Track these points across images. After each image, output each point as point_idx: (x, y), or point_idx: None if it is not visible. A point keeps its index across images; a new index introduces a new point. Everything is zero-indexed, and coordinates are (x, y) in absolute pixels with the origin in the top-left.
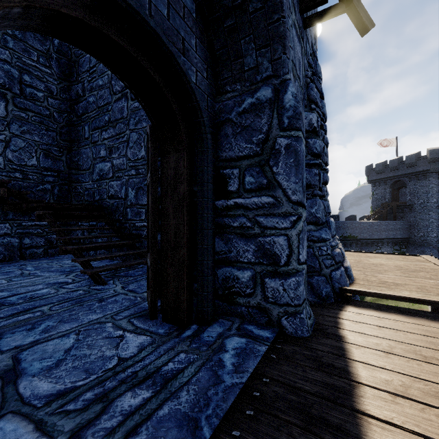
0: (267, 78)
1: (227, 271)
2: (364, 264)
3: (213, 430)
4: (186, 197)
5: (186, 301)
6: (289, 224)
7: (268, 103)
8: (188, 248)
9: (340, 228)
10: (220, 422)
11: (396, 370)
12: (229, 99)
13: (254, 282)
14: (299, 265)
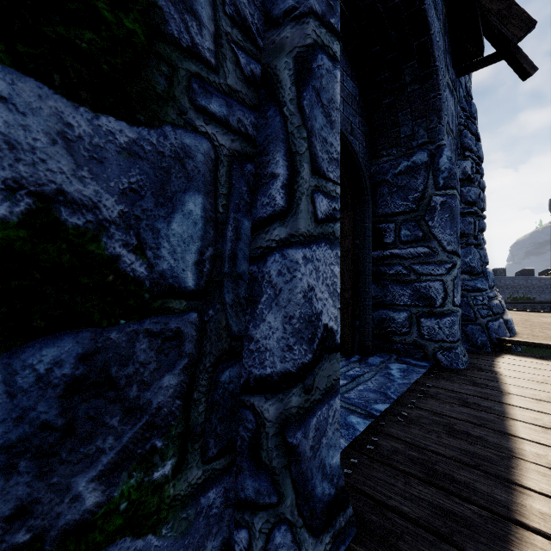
0: (423, 144)
1: (383, 314)
2: (533, 322)
3: (398, 396)
4: (350, 249)
5: (351, 335)
6: (444, 271)
7: (424, 166)
8: (352, 291)
9: (507, 286)
10: (399, 398)
11: (546, 391)
12: (385, 162)
13: (409, 322)
14: (454, 307)
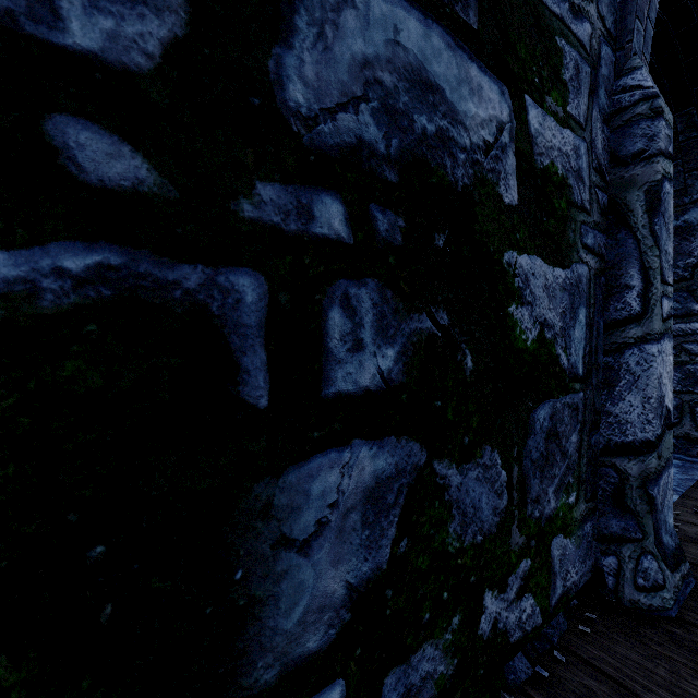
0: None
1: None
2: None
3: (685, 490)
4: None
5: None
6: None
7: None
8: None
9: None
10: (684, 493)
11: None
12: None
13: (679, 412)
14: None
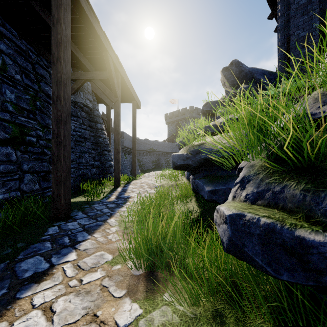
0: None
1: None
2: None
3: None
4: None
5: None
6: None
7: None
8: None
9: (147, 143)
10: None
11: None
12: None
13: None
14: None
